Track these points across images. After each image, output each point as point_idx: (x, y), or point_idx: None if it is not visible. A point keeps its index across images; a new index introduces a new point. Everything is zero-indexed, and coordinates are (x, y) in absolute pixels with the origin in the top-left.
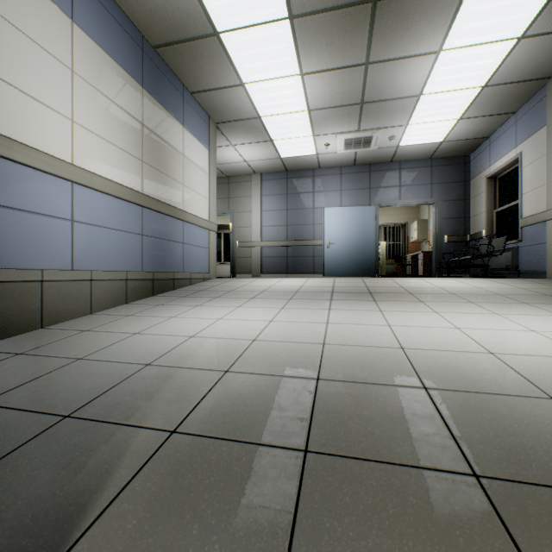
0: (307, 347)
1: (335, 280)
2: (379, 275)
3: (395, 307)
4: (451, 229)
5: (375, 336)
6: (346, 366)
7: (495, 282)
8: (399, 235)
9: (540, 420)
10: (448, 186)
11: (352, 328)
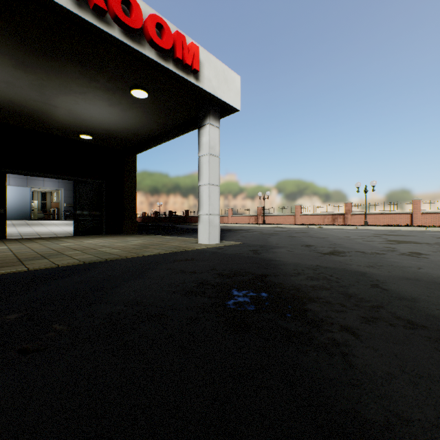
0: (15, 232)
1: (12, 221)
2: (34, 219)
3: (36, 227)
4: (68, 201)
5: (30, 230)
6: (25, 232)
7: (71, 221)
8: (47, 198)
9: (49, 233)
10: (66, 184)
11: (24, 230)
